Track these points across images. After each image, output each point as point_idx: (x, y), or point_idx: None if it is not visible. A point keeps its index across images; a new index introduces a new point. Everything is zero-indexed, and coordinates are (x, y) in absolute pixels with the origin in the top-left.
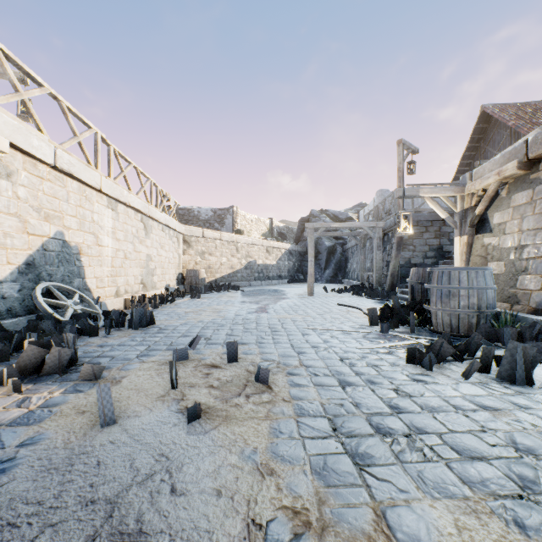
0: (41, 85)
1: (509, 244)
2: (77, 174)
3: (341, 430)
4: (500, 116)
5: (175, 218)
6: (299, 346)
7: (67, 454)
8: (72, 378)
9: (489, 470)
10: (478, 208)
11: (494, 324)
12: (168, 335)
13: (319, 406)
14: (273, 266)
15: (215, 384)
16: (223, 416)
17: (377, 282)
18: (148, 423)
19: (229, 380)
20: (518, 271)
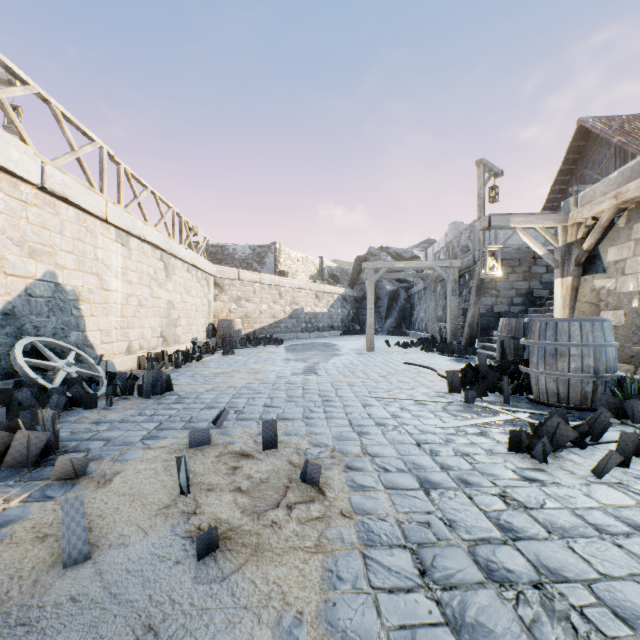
0: (24, 82)
1: (630, 287)
2: (74, 198)
3: (433, 574)
4: (603, 131)
5: (205, 256)
6: (359, 424)
7: None
8: (44, 474)
9: None
10: (586, 242)
11: (618, 393)
12: (187, 407)
13: (395, 525)
14: (323, 314)
15: (244, 486)
16: (253, 545)
17: (451, 335)
18: (137, 560)
19: (263, 479)
20: None
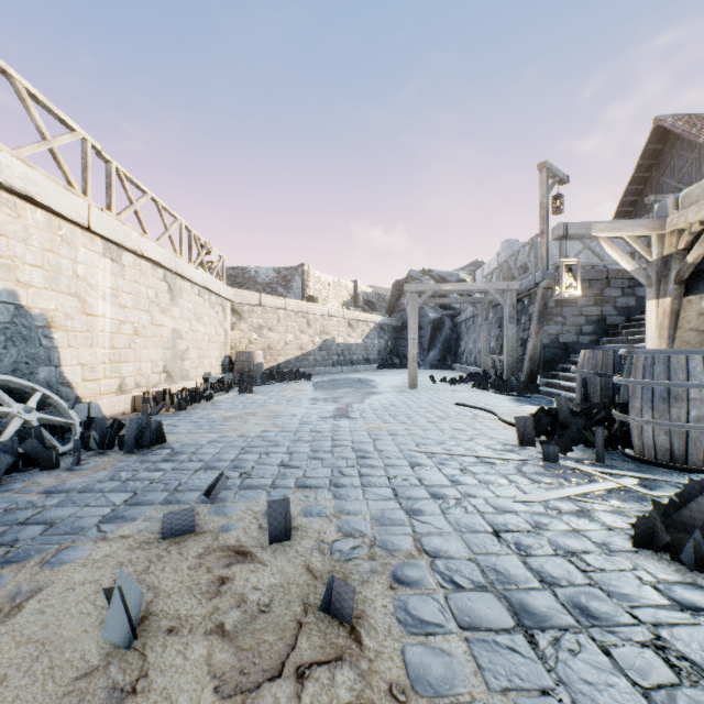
0: None
1: None
2: (42, 197)
3: None
4: (685, 130)
5: (220, 278)
6: (408, 495)
7: None
8: None
9: None
10: (692, 253)
11: None
12: (178, 467)
13: None
14: (357, 346)
15: (229, 622)
16: None
17: (509, 369)
18: None
19: (263, 605)
20: None
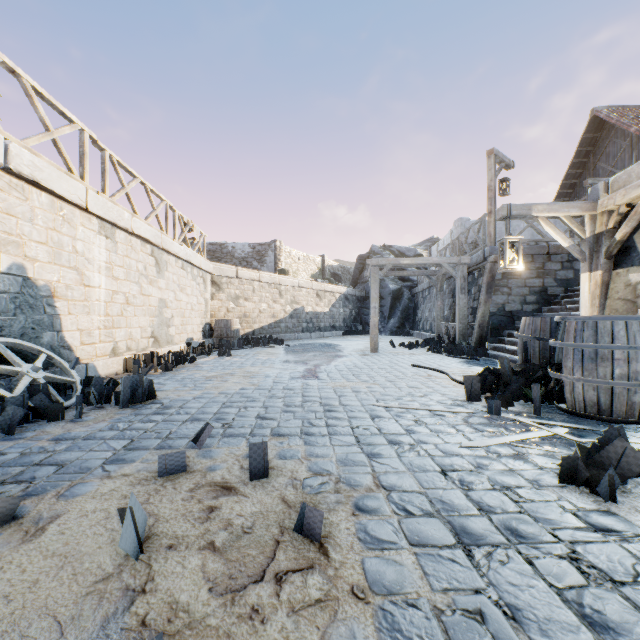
0: None
1: None
2: (46, 182)
3: None
4: (619, 121)
5: (201, 253)
6: (369, 442)
7: None
8: None
9: None
10: (619, 231)
11: None
12: (168, 418)
13: (432, 617)
14: (325, 314)
15: (219, 541)
16: None
17: (460, 335)
18: None
19: (246, 528)
20: None
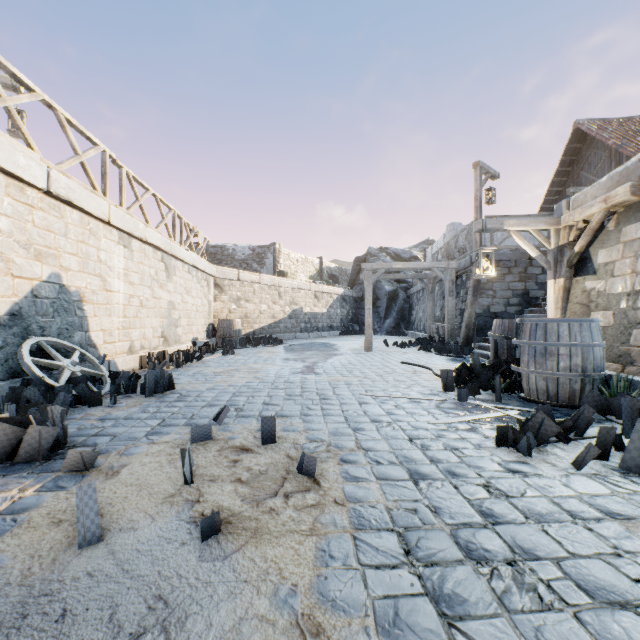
0: (30, 89)
1: (619, 289)
2: (78, 201)
3: (417, 553)
4: (598, 133)
5: (205, 257)
6: (355, 420)
7: (21, 596)
8: (55, 467)
9: (639, 627)
10: (577, 244)
11: (604, 391)
12: (189, 404)
13: (384, 512)
14: (322, 315)
15: (244, 477)
16: (252, 528)
17: (449, 335)
18: (146, 541)
19: (262, 471)
20: (632, 323)
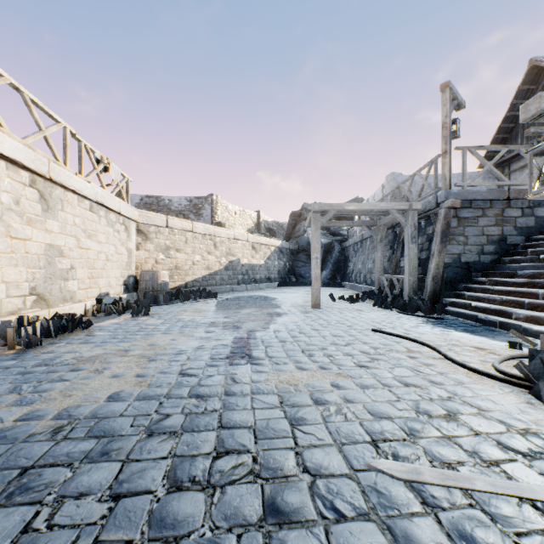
0: None
1: None
2: None
3: None
4: None
5: (123, 197)
6: None
7: None
8: None
9: None
10: None
11: None
12: None
13: None
14: (260, 266)
15: None
16: None
17: (410, 288)
18: None
19: None
20: None
